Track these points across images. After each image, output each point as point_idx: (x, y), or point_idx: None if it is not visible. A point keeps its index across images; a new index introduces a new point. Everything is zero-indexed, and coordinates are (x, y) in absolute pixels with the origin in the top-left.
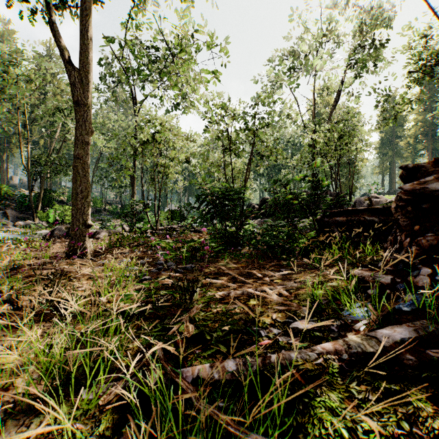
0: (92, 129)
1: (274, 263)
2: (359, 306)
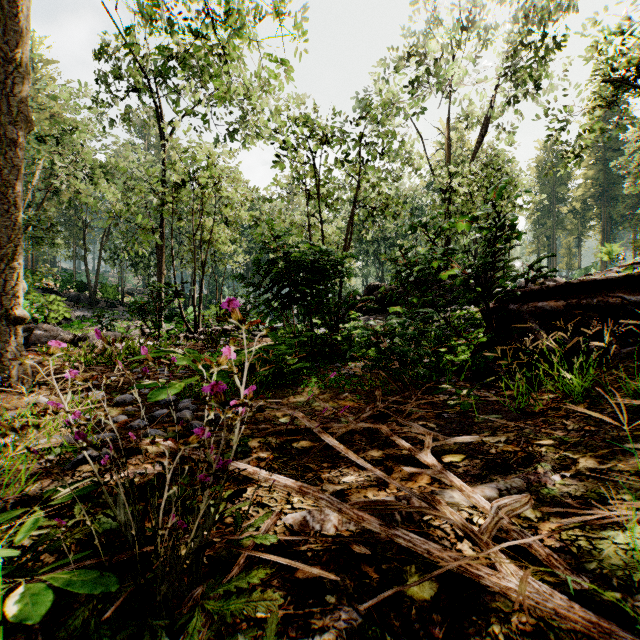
0: (28, 115)
1: (423, 401)
2: None
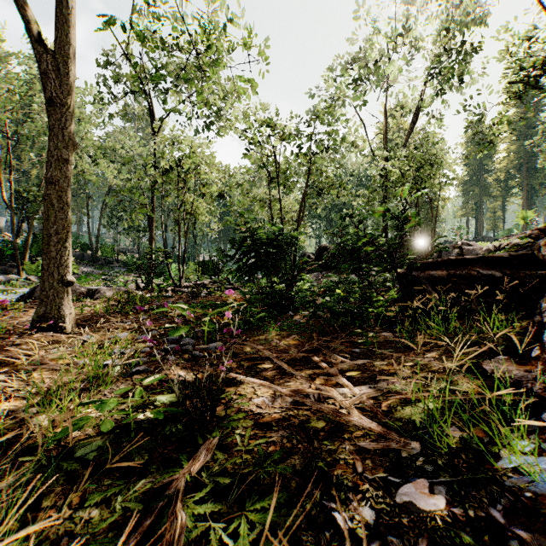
0: (74, 140)
1: (343, 340)
2: (533, 452)
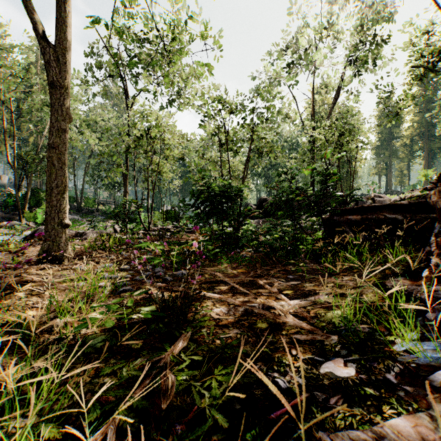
0: (70, 115)
1: (280, 269)
2: (419, 339)
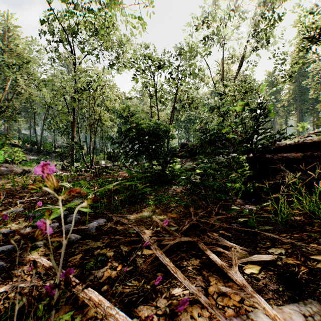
0: None
1: (221, 217)
2: None
